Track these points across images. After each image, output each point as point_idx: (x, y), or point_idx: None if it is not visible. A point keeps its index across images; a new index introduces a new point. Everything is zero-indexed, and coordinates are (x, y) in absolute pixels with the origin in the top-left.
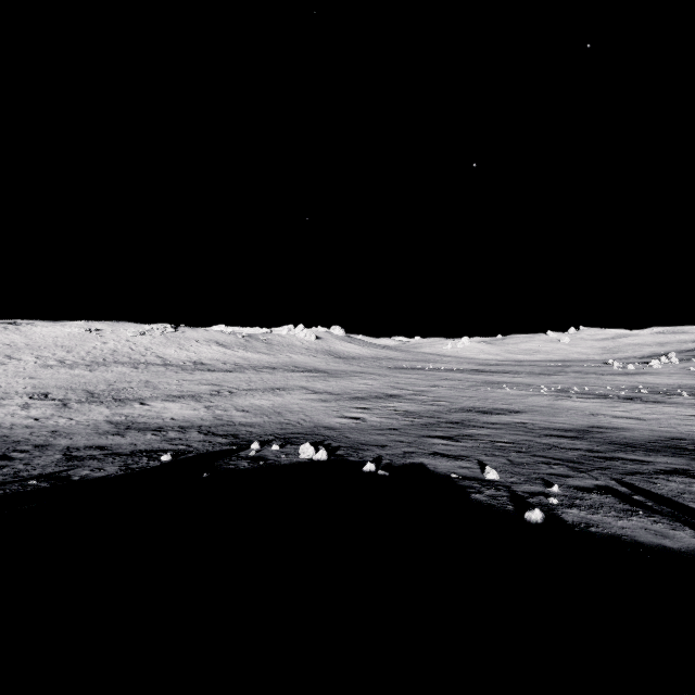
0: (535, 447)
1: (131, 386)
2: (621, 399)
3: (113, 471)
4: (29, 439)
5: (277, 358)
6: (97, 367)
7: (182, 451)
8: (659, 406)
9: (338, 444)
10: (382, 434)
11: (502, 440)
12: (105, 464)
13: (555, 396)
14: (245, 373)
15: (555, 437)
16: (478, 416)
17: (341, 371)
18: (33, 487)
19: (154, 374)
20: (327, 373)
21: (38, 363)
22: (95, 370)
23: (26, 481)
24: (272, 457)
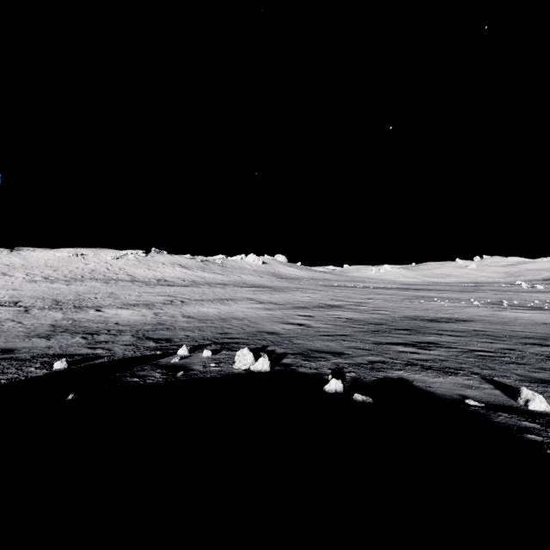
0: (529, 358)
1: (96, 296)
2: None
3: None
4: None
5: (229, 278)
6: (74, 282)
7: (94, 356)
8: None
9: (283, 350)
10: (333, 340)
11: (477, 348)
12: None
13: (491, 308)
14: (200, 287)
15: (536, 345)
16: (427, 324)
17: (284, 287)
18: None
19: (120, 287)
20: (272, 288)
21: (26, 278)
22: (71, 284)
23: None
24: (197, 366)
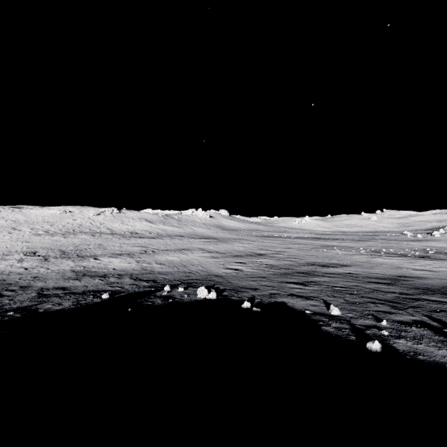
0: (362, 291)
1: (90, 247)
2: (416, 257)
3: (67, 306)
4: (18, 282)
5: (184, 230)
6: (68, 235)
7: (117, 291)
8: (444, 262)
9: (224, 287)
10: (254, 281)
11: (338, 285)
12: (63, 300)
13: (370, 255)
14: (164, 239)
15: (375, 283)
16: (319, 268)
17: (226, 238)
18: (9, 317)
19: (105, 239)
20: (217, 239)
21: (32, 232)
22: (67, 237)
23: (6, 312)
24: (178, 296)
